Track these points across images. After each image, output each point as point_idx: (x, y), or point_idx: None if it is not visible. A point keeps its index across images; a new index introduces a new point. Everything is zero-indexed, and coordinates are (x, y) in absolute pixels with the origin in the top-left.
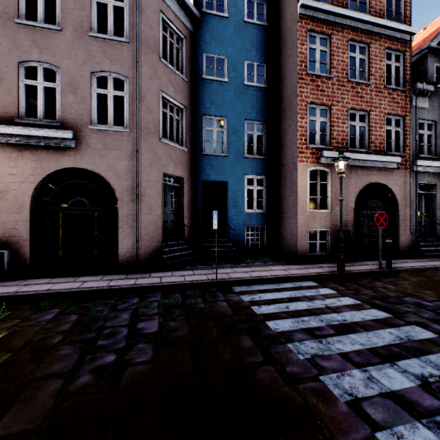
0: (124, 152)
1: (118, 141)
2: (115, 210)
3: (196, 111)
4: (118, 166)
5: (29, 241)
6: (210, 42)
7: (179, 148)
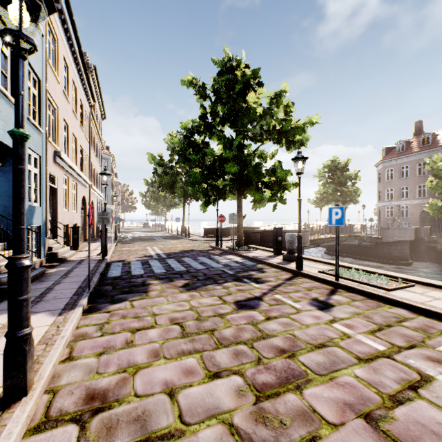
0: None
1: None
2: None
3: None
4: None
5: (418, 225)
6: None
7: None
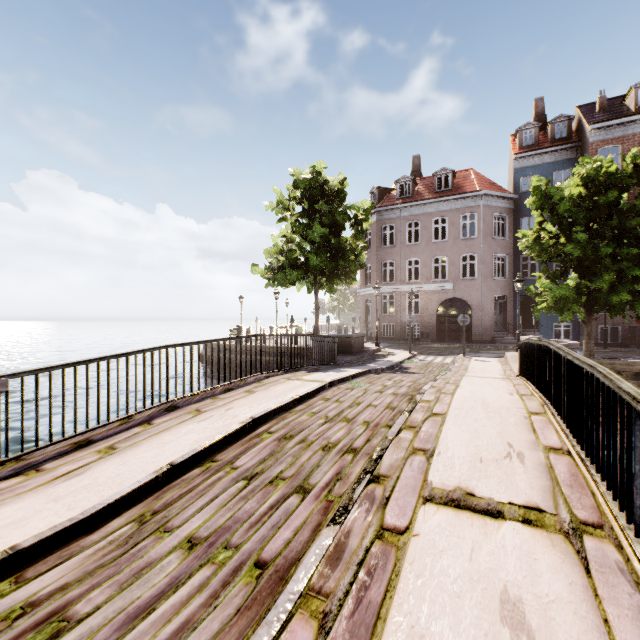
0: (475, 289)
1: (472, 284)
2: (470, 315)
3: (515, 254)
4: (472, 295)
5: (435, 328)
6: (525, 210)
7: (503, 280)
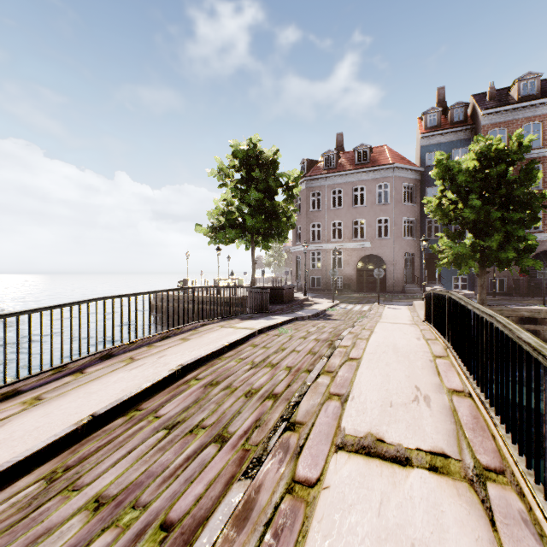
0: (388, 247)
1: (386, 243)
2: (384, 269)
3: (422, 218)
4: (386, 253)
5: (355, 280)
6: (430, 181)
7: (412, 239)
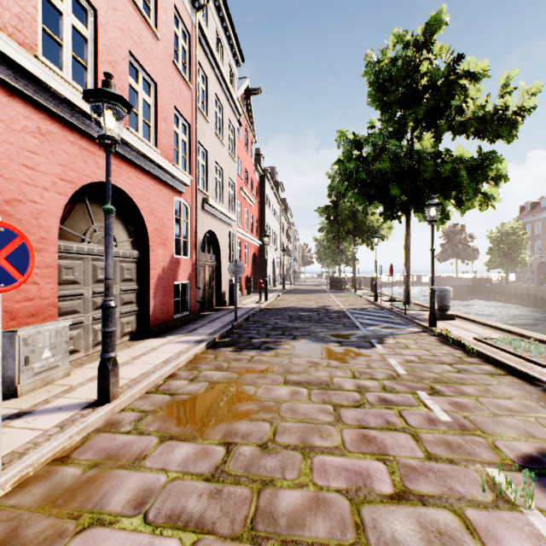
0: None
1: None
2: None
3: None
4: None
5: (536, 276)
6: None
7: None
